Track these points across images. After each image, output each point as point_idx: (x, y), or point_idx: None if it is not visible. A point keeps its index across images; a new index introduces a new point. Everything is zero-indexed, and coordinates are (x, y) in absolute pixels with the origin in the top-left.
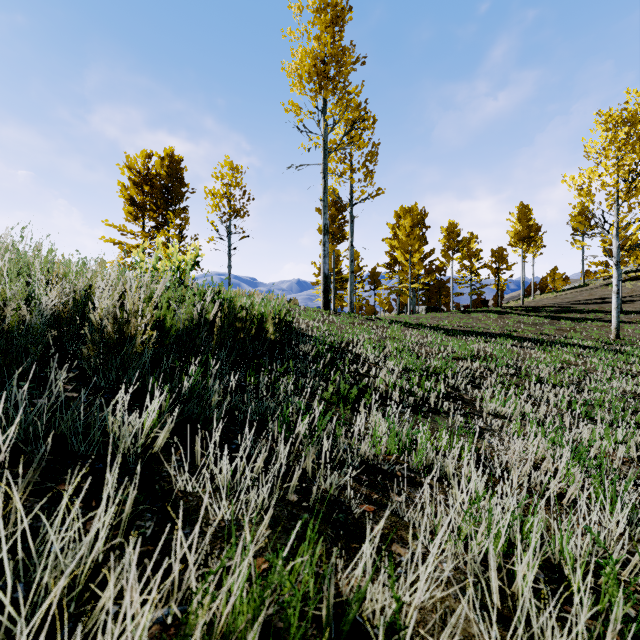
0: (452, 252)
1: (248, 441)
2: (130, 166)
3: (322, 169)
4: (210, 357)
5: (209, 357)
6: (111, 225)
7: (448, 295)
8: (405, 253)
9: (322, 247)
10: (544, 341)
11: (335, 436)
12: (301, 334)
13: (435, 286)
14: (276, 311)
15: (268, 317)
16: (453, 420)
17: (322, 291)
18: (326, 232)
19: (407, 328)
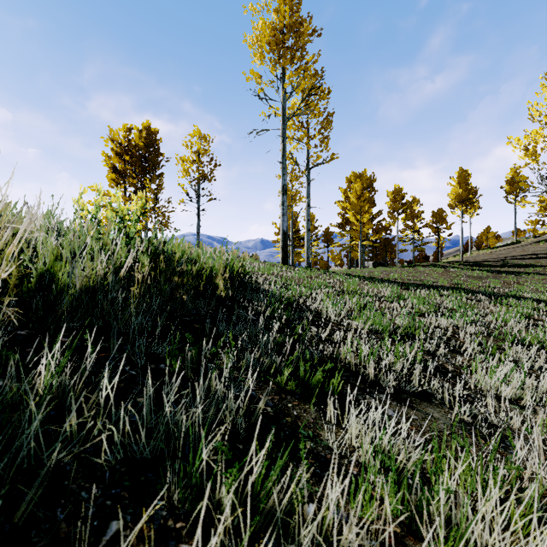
0: (397, 213)
1: (99, 545)
2: (113, 138)
3: (281, 133)
4: (88, 337)
5: (86, 337)
6: (96, 190)
7: (393, 251)
8: (356, 214)
9: (281, 206)
10: (495, 294)
11: (291, 477)
12: (257, 289)
13: (381, 244)
14: (230, 265)
15: (218, 271)
16: (451, 411)
17: (281, 247)
18: (285, 192)
19: (362, 282)
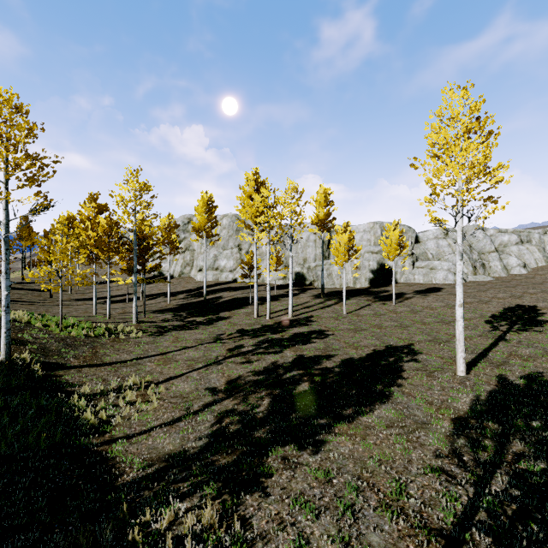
0: None
1: None
2: None
3: None
4: None
5: None
6: None
7: None
8: None
9: None
10: (25, 301)
11: None
12: None
13: None
14: None
15: None
16: None
17: None
18: None
19: None
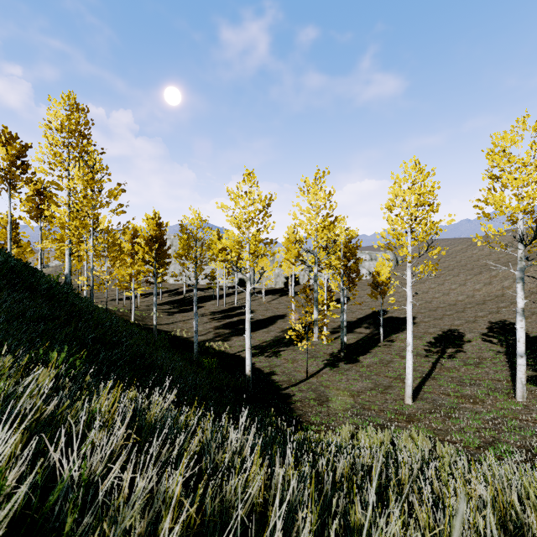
0: None
1: None
2: None
3: None
4: None
5: None
6: None
7: None
8: None
9: None
10: None
11: None
12: None
13: None
14: None
15: None
16: None
17: None
18: None
19: None
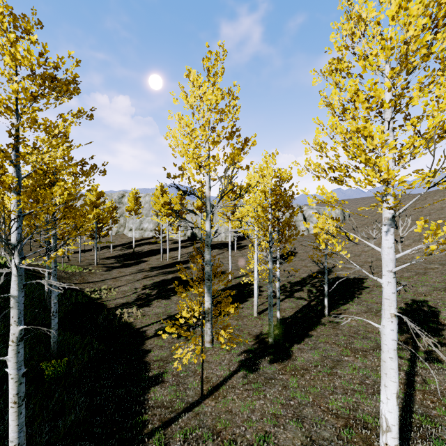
0: None
1: None
2: None
3: None
4: None
5: None
6: None
7: None
8: None
9: None
10: None
11: None
12: None
13: None
14: None
15: None
16: None
17: None
18: None
19: None
